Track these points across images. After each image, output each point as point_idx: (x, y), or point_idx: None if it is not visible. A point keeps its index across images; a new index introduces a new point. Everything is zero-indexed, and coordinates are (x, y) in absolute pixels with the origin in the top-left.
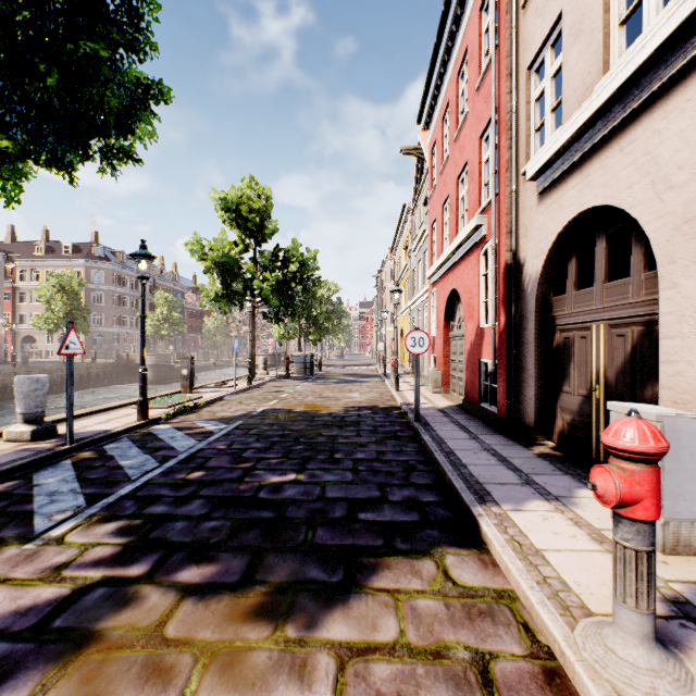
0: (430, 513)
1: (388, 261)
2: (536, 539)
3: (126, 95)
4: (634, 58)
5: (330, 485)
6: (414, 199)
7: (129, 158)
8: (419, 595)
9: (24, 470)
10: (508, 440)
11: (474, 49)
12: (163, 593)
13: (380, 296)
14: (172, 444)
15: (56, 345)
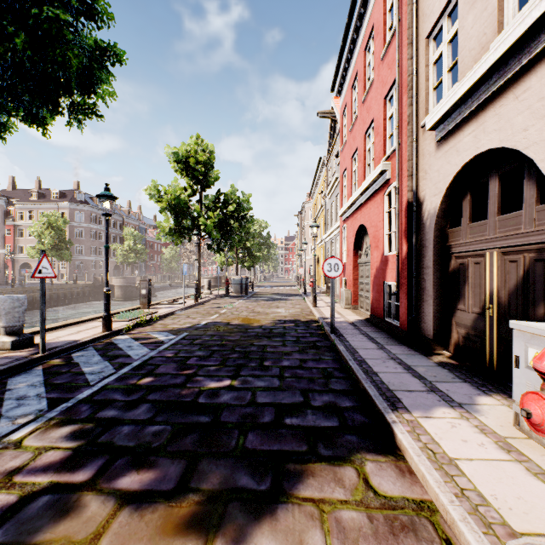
0: (348, 419)
1: (307, 204)
2: (448, 448)
3: (86, 55)
4: (532, 12)
5: (259, 391)
6: (328, 153)
7: (93, 114)
8: (342, 506)
9: (1, 375)
10: (410, 350)
11: (379, 26)
12: (102, 501)
13: (300, 231)
14: (128, 352)
15: None
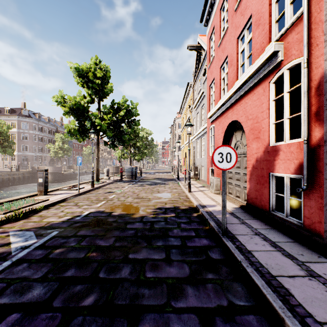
0: None
1: (177, 119)
2: None
3: None
4: None
5: None
6: (194, 78)
7: None
8: None
9: None
10: None
11: None
12: None
13: (172, 137)
14: None
15: (1, 162)
